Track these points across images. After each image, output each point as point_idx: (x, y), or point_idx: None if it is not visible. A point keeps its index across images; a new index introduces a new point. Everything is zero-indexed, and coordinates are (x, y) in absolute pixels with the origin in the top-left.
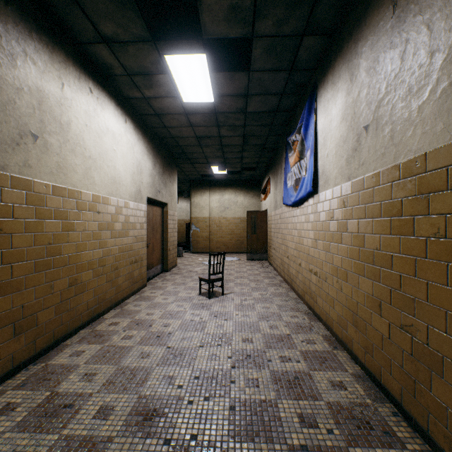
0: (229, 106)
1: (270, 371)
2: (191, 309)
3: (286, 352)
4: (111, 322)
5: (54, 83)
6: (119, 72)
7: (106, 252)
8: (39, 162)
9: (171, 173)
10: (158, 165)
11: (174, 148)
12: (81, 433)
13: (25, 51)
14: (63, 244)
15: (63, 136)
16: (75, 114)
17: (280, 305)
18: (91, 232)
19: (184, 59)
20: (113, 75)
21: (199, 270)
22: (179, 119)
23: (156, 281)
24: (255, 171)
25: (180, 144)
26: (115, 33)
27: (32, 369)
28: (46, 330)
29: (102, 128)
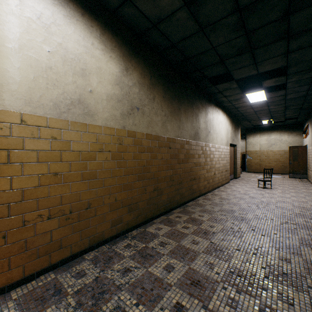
0: (275, 99)
1: (292, 205)
2: (255, 190)
3: (301, 203)
4: (223, 189)
5: (211, 115)
6: (225, 101)
7: (220, 165)
8: (210, 138)
9: (237, 129)
10: (233, 127)
11: (240, 117)
12: (234, 202)
13: (208, 111)
14: (212, 161)
15: (213, 129)
16: (214, 121)
17: (306, 195)
18: (217, 158)
19: (253, 93)
20: (222, 102)
21: (254, 179)
22: (246, 107)
23: (232, 181)
24: (296, 119)
25: (244, 115)
26: (229, 94)
27: (210, 193)
28: (210, 185)
29: (219, 122)
